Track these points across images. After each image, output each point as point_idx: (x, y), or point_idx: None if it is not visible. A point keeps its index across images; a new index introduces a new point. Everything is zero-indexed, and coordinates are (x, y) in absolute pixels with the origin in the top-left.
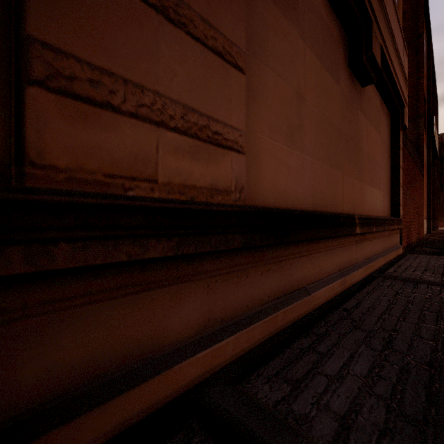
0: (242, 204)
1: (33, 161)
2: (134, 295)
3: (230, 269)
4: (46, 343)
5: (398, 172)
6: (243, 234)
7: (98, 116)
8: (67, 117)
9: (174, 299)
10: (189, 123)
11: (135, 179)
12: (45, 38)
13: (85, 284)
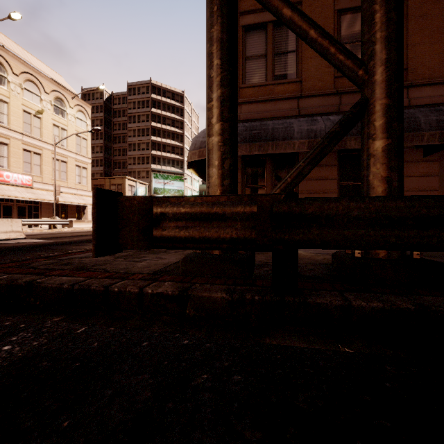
0: None
1: None
2: None
3: None
4: None
5: None
6: None
7: None
8: None
9: None
10: None
11: None
12: None
13: None
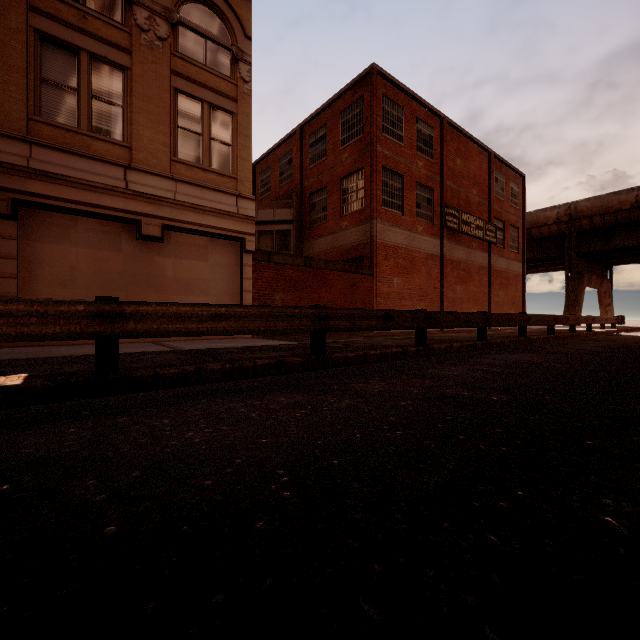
0: None
1: None
2: None
3: None
4: None
5: (242, 282)
6: None
7: None
8: None
9: None
10: None
11: None
12: None
13: None
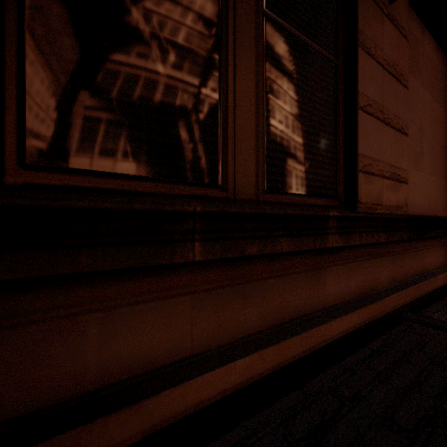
0: (407, 214)
1: (359, 201)
2: (372, 259)
3: (399, 252)
4: (355, 274)
5: None
6: (407, 232)
7: (370, 179)
8: (365, 182)
9: (382, 264)
10: (390, 173)
11: (377, 204)
12: (361, 152)
13: (362, 252)
